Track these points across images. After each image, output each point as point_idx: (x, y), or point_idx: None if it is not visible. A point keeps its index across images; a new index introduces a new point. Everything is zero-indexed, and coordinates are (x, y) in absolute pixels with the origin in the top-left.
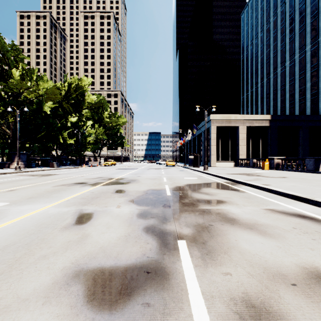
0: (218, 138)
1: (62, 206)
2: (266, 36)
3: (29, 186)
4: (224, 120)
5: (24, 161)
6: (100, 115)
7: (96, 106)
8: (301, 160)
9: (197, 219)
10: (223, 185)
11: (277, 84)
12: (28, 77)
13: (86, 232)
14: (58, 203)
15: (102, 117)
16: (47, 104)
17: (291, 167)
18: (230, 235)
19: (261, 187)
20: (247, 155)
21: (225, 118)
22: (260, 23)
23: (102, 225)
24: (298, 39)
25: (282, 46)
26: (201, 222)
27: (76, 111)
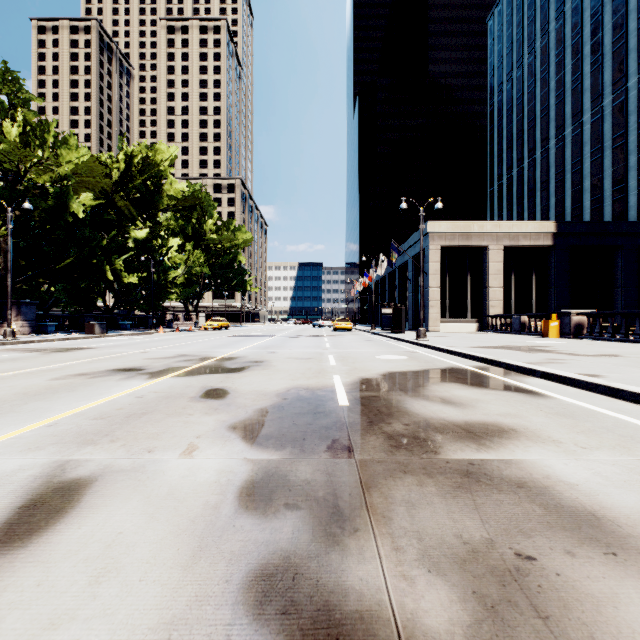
0: (445, 271)
1: (14, 450)
2: (540, 62)
3: None
4: (458, 233)
5: (31, 320)
6: (197, 225)
7: (185, 203)
8: (636, 316)
9: (456, 517)
10: (478, 376)
11: (565, 160)
12: (37, 140)
13: None
14: (14, 437)
15: (201, 229)
16: (82, 198)
17: (610, 332)
18: None
19: (583, 383)
20: (505, 307)
21: (459, 228)
22: (528, 35)
23: (82, 560)
24: (610, 65)
25: (575, 82)
26: (478, 537)
27: (146, 215)
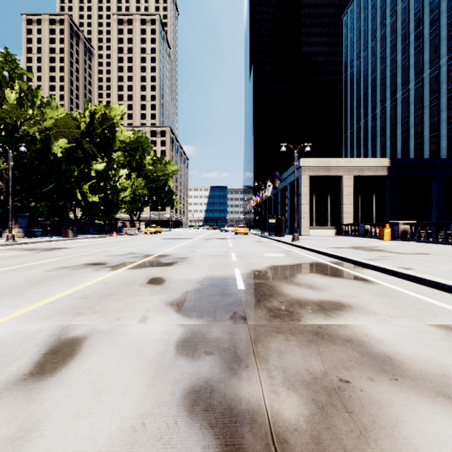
0: (312, 193)
1: (32, 319)
2: (379, 46)
3: (6, 271)
4: (321, 167)
5: (24, 228)
6: (139, 160)
7: (131, 146)
8: (443, 225)
9: (307, 359)
10: (331, 269)
11: (397, 115)
12: (28, 102)
13: (37, 411)
14: (30, 310)
15: (142, 163)
16: (60, 142)
17: (426, 236)
18: (409, 427)
19: (400, 274)
20: (354, 218)
21: (322, 163)
22: (371, 27)
23: (88, 383)
24: (428, 49)
25: (403, 60)
26: (319, 370)
27: (104, 153)
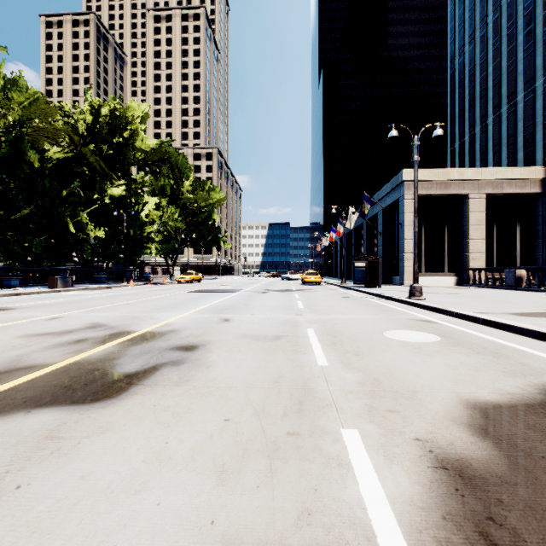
0: (420, 222)
1: None
2: (506, 18)
3: None
4: (435, 182)
5: None
6: (175, 186)
7: (155, 157)
8: None
9: None
10: None
11: (535, 113)
12: None
13: None
14: None
15: (178, 190)
16: (50, 151)
17: None
18: None
19: None
20: (486, 260)
21: (437, 176)
22: None
23: None
24: None
25: None
26: None
27: (120, 171)
